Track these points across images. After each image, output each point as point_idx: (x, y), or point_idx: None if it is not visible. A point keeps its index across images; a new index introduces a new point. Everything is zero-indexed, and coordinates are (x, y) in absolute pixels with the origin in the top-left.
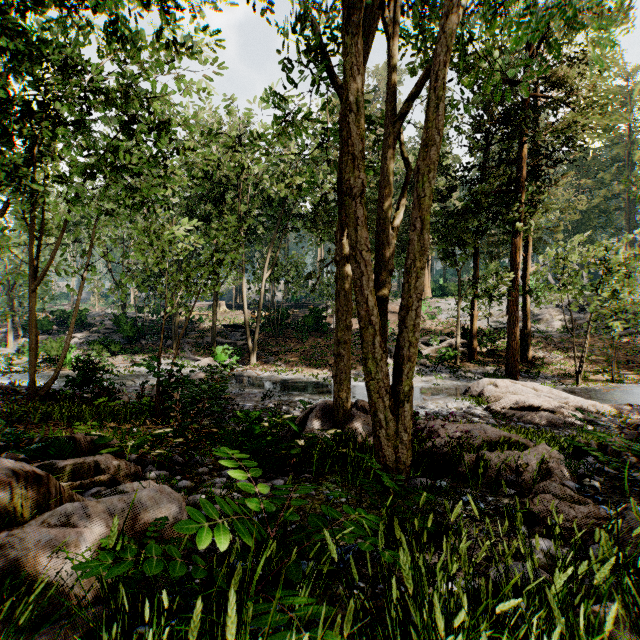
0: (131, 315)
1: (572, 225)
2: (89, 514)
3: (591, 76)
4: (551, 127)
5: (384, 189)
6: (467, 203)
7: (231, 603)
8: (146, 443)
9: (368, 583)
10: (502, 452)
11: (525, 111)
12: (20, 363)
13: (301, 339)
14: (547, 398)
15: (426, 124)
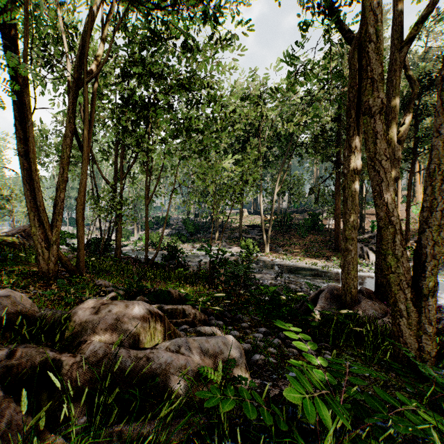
0: (191, 219)
1: None
2: (190, 347)
3: None
4: None
5: (389, 108)
6: None
7: None
8: (209, 301)
9: None
10: None
11: None
12: (139, 245)
13: (302, 236)
14: None
15: None
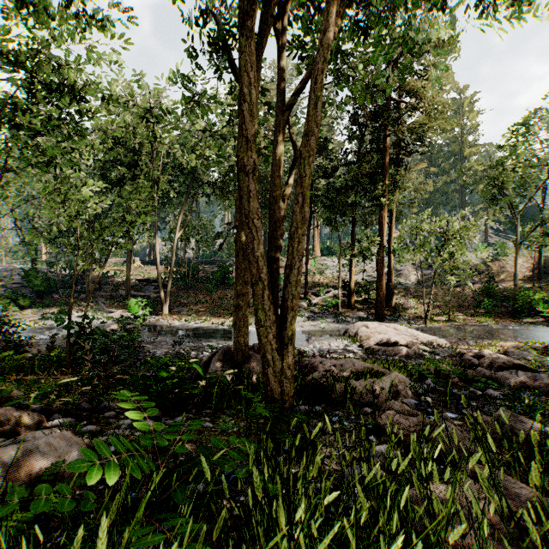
0: (42, 270)
1: (424, 202)
2: None
3: (432, 91)
4: (407, 126)
5: (276, 166)
6: (346, 181)
7: (101, 527)
8: (52, 393)
9: (248, 496)
10: (365, 380)
11: (389, 111)
12: None
13: (210, 291)
14: (404, 336)
15: (306, 117)
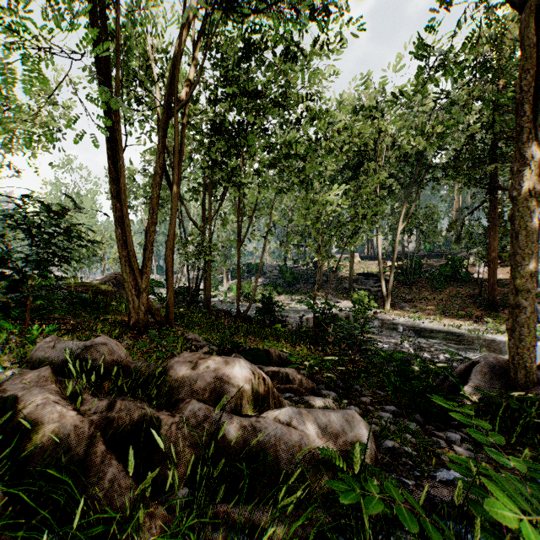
0: (289, 266)
1: None
2: (304, 421)
3: None
4: None
5: None
6: None
7: None
8: (317, 365)
9: None
10: None
11: None
12: (229, 296)
13: (437, 288)
14: None
15: None
